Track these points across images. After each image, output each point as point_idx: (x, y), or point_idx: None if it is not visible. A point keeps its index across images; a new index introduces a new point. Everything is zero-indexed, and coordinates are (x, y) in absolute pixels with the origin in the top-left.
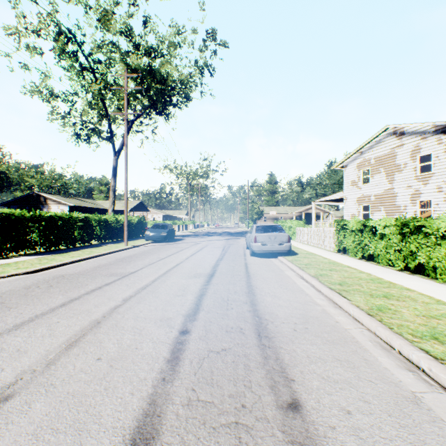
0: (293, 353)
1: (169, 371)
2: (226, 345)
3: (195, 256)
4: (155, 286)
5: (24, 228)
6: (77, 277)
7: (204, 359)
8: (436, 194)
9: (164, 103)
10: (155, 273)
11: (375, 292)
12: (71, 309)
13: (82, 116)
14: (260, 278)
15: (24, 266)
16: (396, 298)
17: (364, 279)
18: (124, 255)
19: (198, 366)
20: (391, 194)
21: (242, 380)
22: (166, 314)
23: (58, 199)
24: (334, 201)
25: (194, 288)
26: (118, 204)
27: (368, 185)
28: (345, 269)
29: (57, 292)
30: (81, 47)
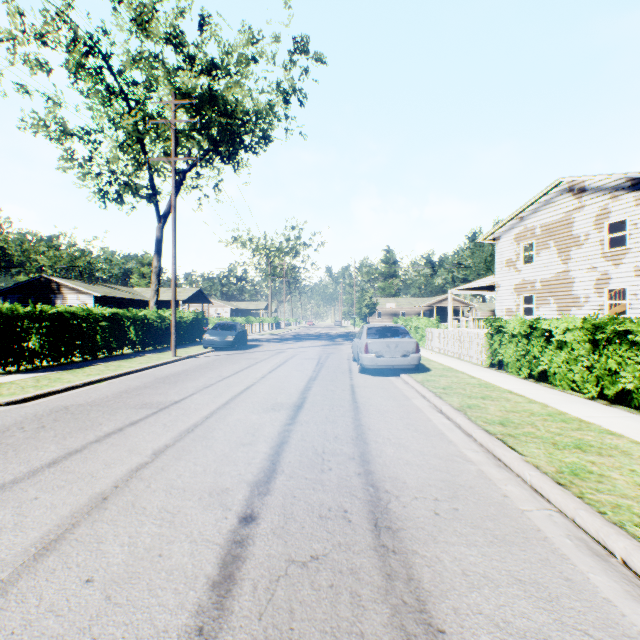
0: (438, 566)
1: (213, 611)
2: (319, 547)
3: (275, 373)
4: (208, 427)
5: (16, 331)
6: (87, 411)
7: (279, 580)
8: (633, 279)
9: (232, 145)
10: (211, 403)
11: (561, 438)
12: (64, 471)
13: (109, 164)
14: (375, 411)
15: (10, 391)
16: (597, 450)
17: (539, 415)
18: (168, 371)
19: (268, 597)
20: (565, 280)
21: (348, 633)
22: (221, 481)
23: (77, 286)
24: (480, 290)
25: (271, 430)
26: (166, 293)
27: (532, 265)
28: (505, 396)
29: (50, 438)
30: (108, 61)
